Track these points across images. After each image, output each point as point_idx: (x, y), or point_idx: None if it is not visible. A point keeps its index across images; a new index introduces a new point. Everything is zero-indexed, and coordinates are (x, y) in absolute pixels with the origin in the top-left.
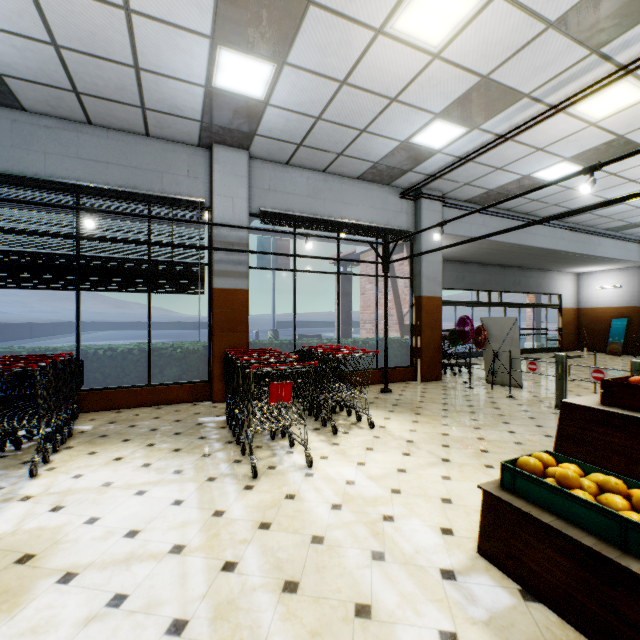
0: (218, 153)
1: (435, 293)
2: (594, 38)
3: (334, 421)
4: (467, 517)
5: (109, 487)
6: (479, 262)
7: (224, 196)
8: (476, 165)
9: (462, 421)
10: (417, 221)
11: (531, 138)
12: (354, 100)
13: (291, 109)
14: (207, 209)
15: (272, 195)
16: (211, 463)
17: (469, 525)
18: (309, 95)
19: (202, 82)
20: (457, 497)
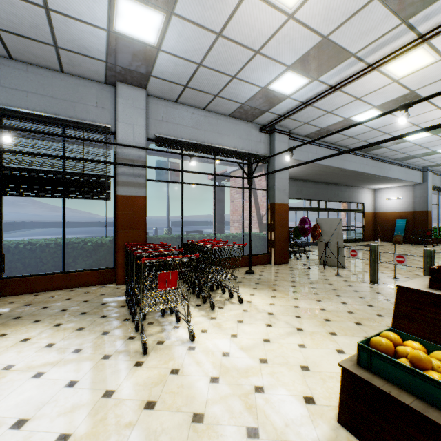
0: (121, 89)
1: (284, 201)
2: (405, 10)
3: (212, 299)
4: (324, 384)
5: (9, 370)
6: (312, 180)
7: (126, 123)
8: (314, 109)
9: (307, 295)
10: (271, 149)
11: (353, 89)
12: (227, 50)
13: (178, 55)
14: (112, 133)
15: (164, 125)
16: (108, 340)
17: (326, 392)
18: (192, 44)
19: (104, 26)
20: (313, 364)
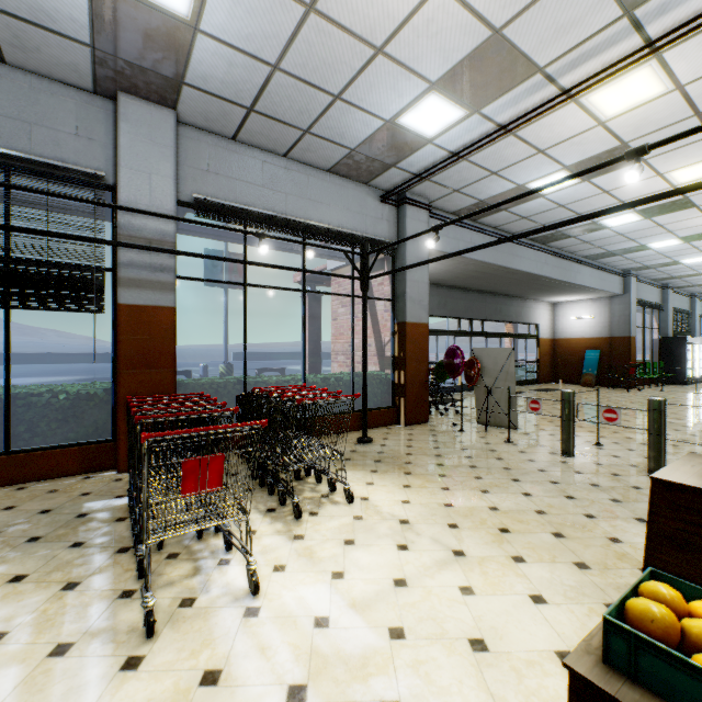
0: (126, 106)
1: (421, 319)
2: None
3: (297, 499)
4: (519, 683)
5: None
6: (462, 287)
7: (136, 170)
8: (470, 166)
9: (464, 481)
10: (400, 231)
11: (535, 134)
12: (326, 42)
13: (234, 44)
14: (110, 188)
15: (212, 179)
16: (74, 605)
17: None
18: (260, 22)
19: None
20: (492, 633)
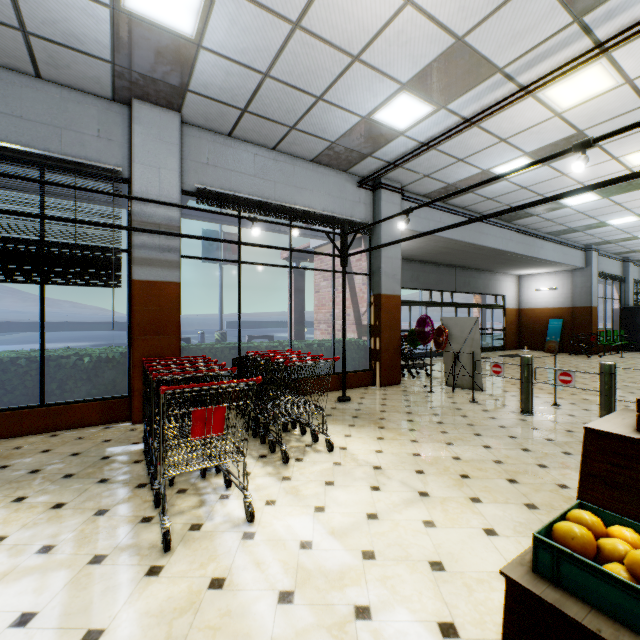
0: (139, 111)
1: (394, 291)
2: (580, 1)
3: (285, 446)
4: (470, 595)
5: None
6: (433, 262)
7: (148, 165)
8: (438, 154)
9: (431, 435)
10: (376, 213)
11: (497, 126)
12: (309, 53)
13: (231, 57)
14: (126, 181)
15: (211, 171)
16: (105, 527)
17: (476, 612)
18: (253, 39)
19: None
20: (449, 557)
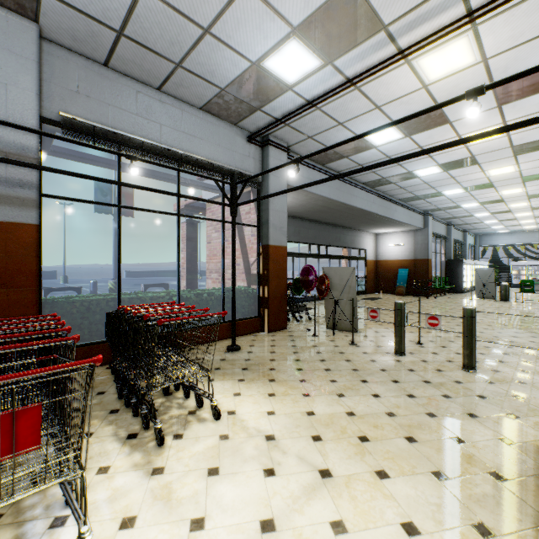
0: None
1: (281, 242)
2: None
3: (159, 424)
4: None
5: None
6: (312, 219)
7: None
8: (322, 115)
9: (322, 385)
10: (264, 168)
11: (375, 91)
12: None
13: None
14: None
15: (83, 100)
16: None
17: None
18: None
19: None
20: None
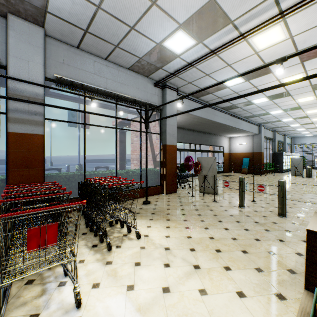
0: (13, 22)
1: (173, 143)
2: None
3: (109, 239)
4: None
5: None
6: (191, 129)
7: (19, 58)
8: (197, 70)
9: (196, 223)
10: (164, 101)
11: (227, 56)
12: None
13: None
14: (4, 67)
15: (66, 67)
16: None
17: None
18: None
19: None
20: None
